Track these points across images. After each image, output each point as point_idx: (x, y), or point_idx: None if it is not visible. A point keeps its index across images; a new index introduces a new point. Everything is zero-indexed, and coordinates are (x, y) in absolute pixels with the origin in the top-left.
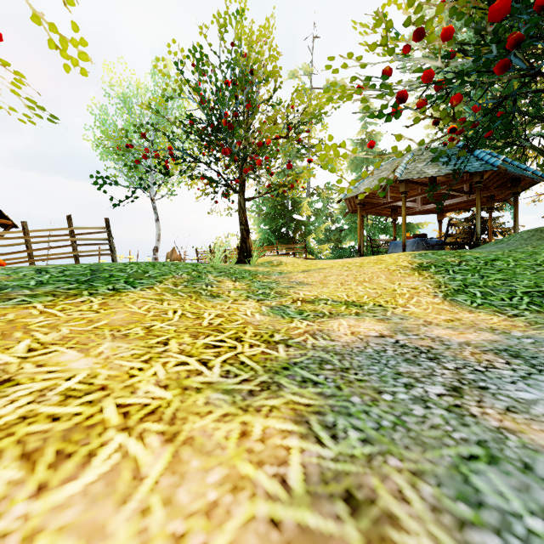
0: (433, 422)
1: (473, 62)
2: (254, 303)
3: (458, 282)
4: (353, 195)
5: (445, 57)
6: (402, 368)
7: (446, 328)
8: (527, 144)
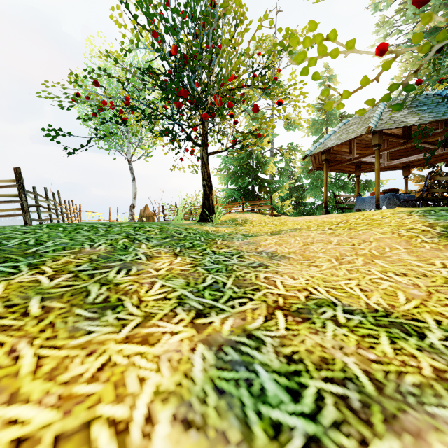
0: None
1: None
2: (184, 328)
3: None
4: (319, 151)
5: None
6: None
7: None
8: None
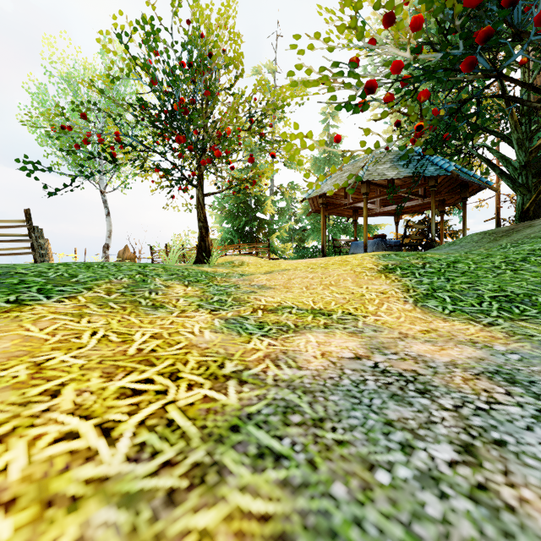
0: (461, 533)
1: (441, 57)
2: (206, 314)
3: (426, 286)
4: (316, 195)
5: (414, 48)
6: (391, 412)
7: (425, 342)
8: (474, 152)
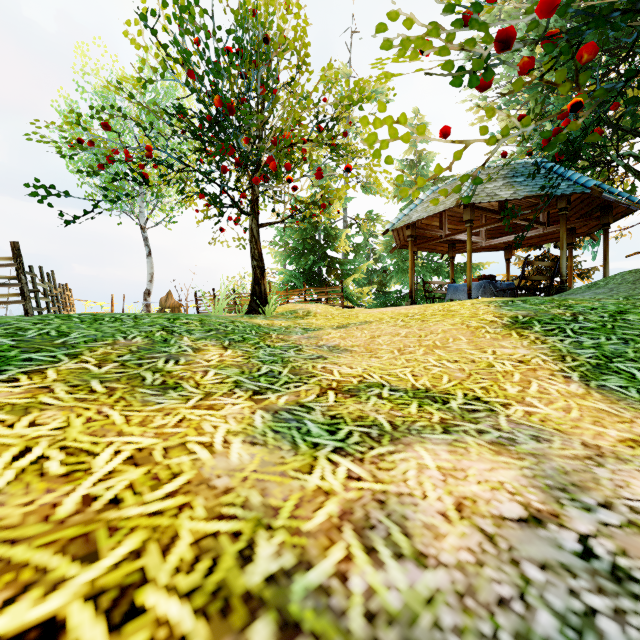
0: None
1: None
2: (243, 401)
3: (591, 351)
4: (403, 225)
5: None
6: None
7: None
8: (620, 162)
